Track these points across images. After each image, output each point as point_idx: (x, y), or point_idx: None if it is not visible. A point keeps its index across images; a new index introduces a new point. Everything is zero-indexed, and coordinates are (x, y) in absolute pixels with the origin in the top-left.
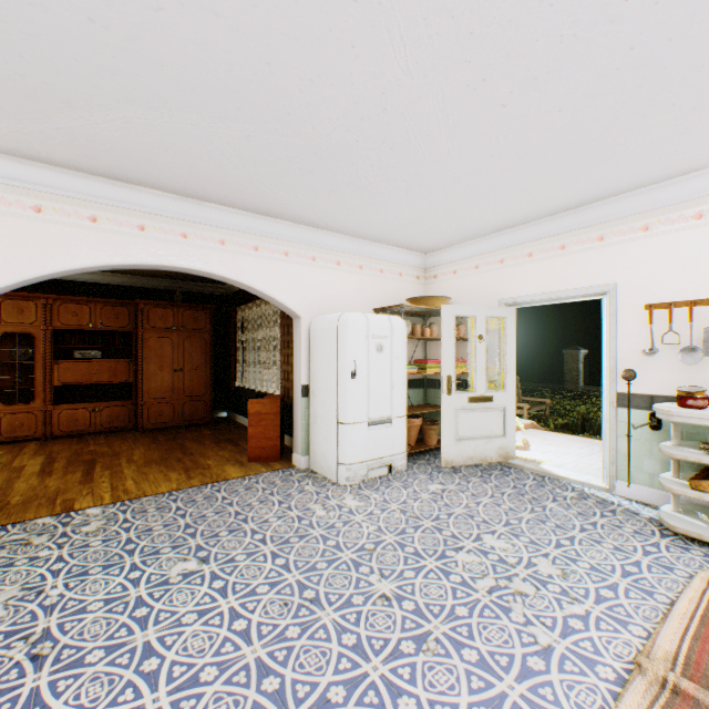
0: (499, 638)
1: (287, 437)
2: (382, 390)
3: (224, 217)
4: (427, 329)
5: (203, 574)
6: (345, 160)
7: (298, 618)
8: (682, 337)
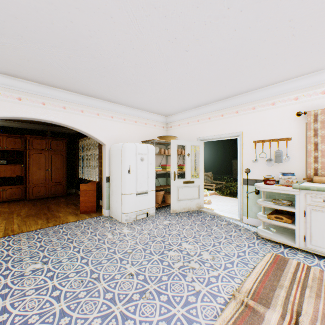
0: (178, 289)
1: (102, 201)
2: (143, 178)
3: (65, 95)
4: (166, 150)
5: (43, 269)
6: (119, 71)
7: (86, 288)
8: (267, 154)
